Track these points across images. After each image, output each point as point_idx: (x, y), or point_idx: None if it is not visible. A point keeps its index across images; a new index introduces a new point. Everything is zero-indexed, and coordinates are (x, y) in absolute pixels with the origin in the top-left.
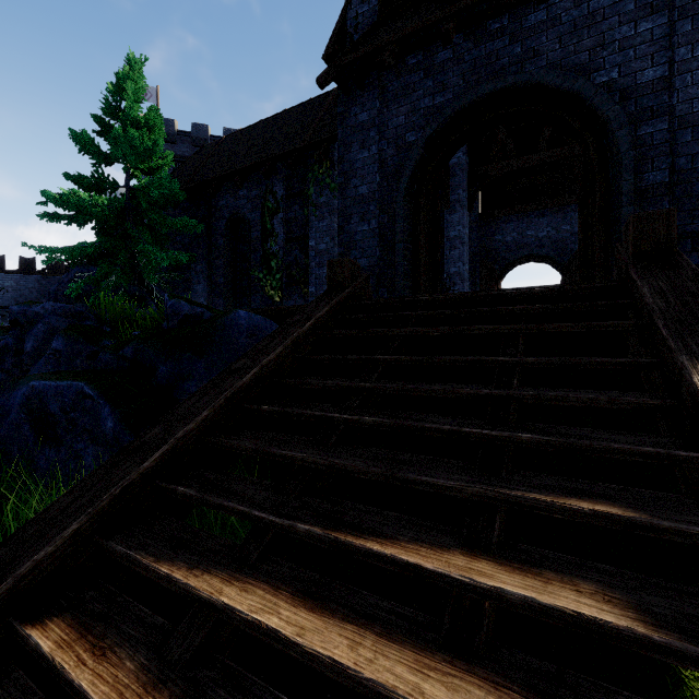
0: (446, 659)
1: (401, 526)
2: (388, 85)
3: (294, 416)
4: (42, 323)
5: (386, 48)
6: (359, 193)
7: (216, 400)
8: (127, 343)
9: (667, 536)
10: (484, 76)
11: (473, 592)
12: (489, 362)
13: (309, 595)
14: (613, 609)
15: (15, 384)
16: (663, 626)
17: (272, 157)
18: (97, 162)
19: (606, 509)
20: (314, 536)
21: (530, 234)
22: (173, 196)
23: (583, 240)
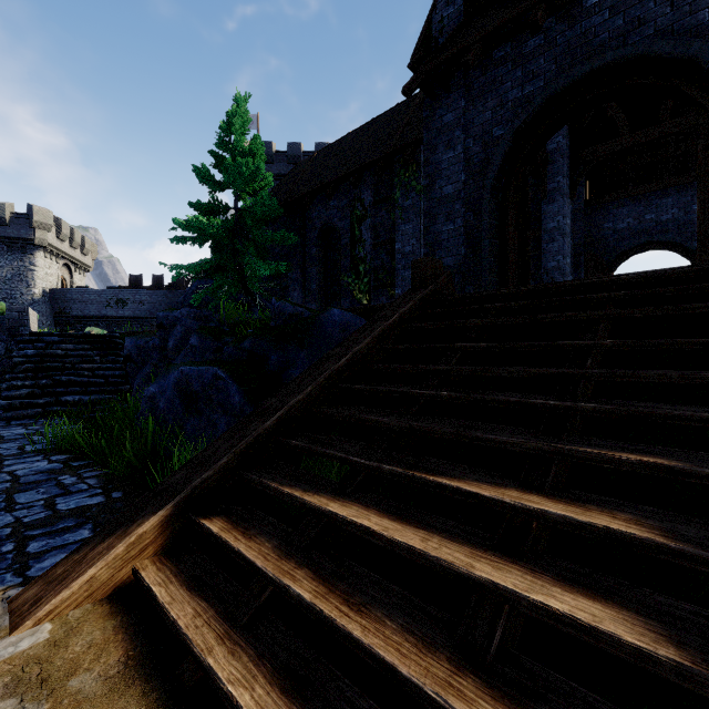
0: (495, 554)
1: (467, 473)
2: (474, 83)
3: (380, 393)
4: (180, 326)
5: (470, 48)
6: (444, 194)
7: (318, 379)
8: (245, 338)
9: (708, 482)
10: (579, 57)
11: (521, 513)
12: (564, 345)
13: (392, 513)
14: (641, 528)
15: (169, 370)
16: (683, 540)
17: (360, 167)
18: (213, 189)
19: (652, 460)
20: (395, 474)
21: (649, 218)
22: (273, 212)
23: (704, 221)
